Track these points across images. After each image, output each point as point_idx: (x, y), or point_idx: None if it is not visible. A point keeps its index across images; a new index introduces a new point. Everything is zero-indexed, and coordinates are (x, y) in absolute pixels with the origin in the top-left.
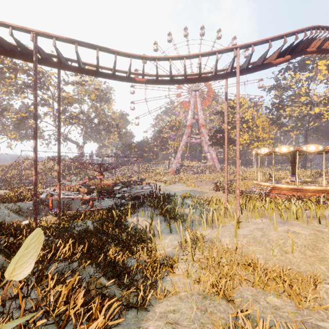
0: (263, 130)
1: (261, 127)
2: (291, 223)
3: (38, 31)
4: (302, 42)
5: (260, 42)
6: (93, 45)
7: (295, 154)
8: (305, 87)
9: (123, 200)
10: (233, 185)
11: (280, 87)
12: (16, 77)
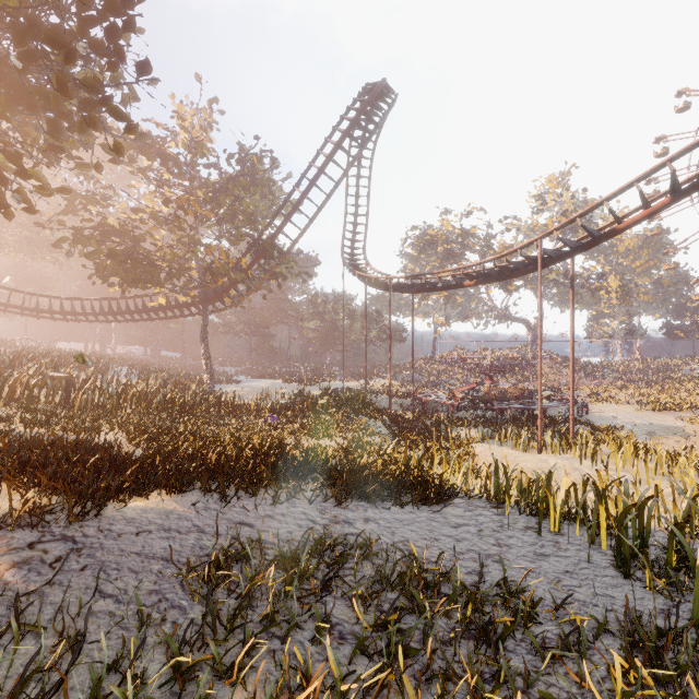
0: None
1: None
2: (568, 459)
3: (391, 277)
4: None
5: (564, 225)
6: (420, 275)
7: None
8: None
9: (471, 410)
10: None
11: None
12: (435, 253)
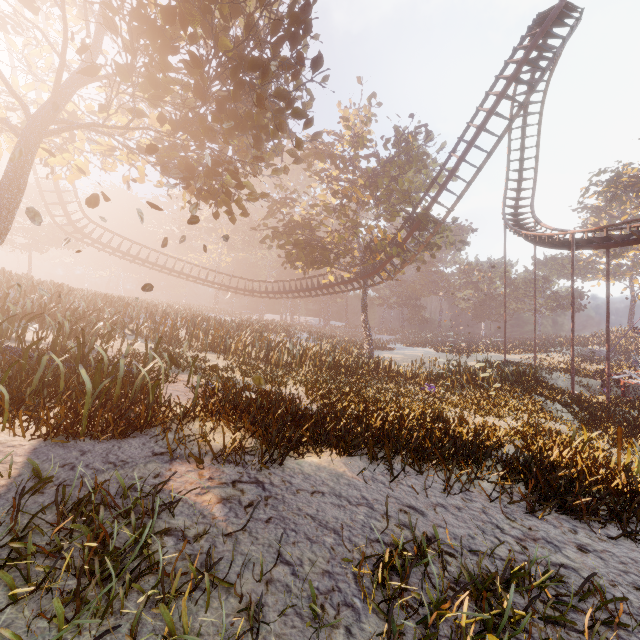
0: None
1: None
2: None
3: (573, 232)
4: None
5: None
6: (622, 223)
7: None
8: None
9: None
10: None
11: None
12: (636, 197)
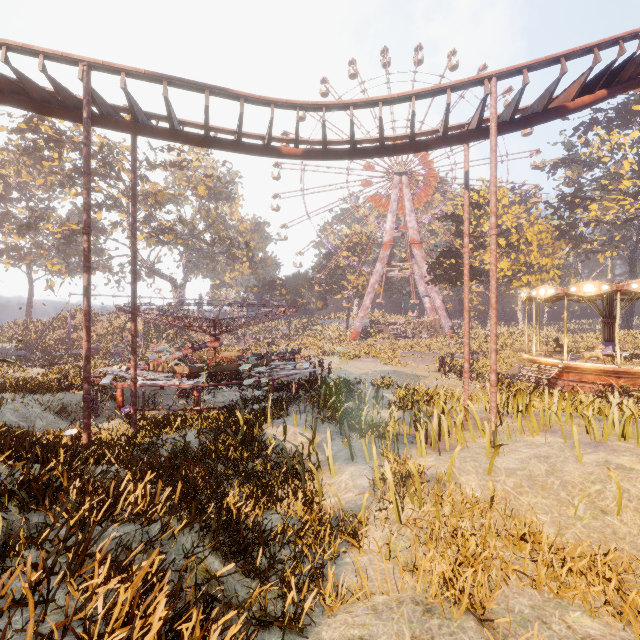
0: (542, 251)
1: (536, 244)
2: (613, 447)
3: (92, 61)
4: (631, 60)
5: (541, 64)
6: (198, 84)
7: (613, 300)
8: (630, 159)
9: (257, 391)
10: (479, 362)
11: (576, 162)
12: (60, 158)
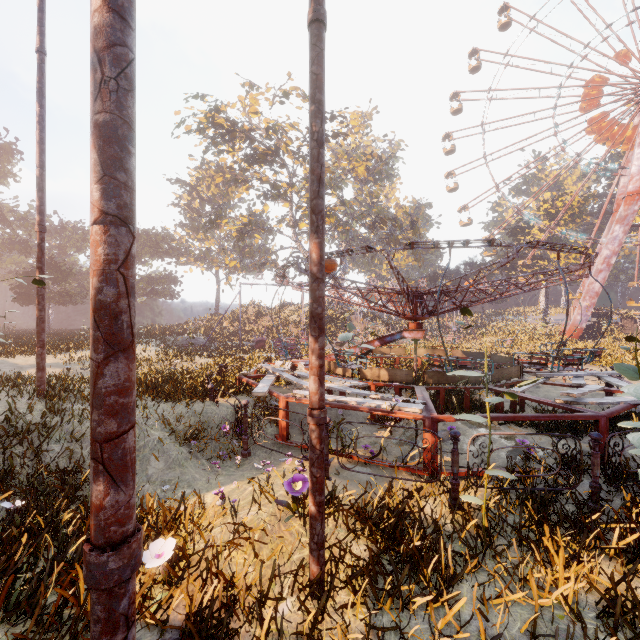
0: None
1: None
2: None
3: None
4: None
5: None
6: None
7: None
8: None
9: None
10: None
11: None
12: (233, 148)
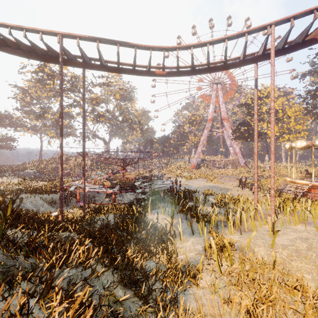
0: (296, 121)
1: (293, 117)
2: None
3: (63, 33)
4: None
5: (302, 14)
6: (114, 41)
7: None
8: None
9: (143, 196)
10: (261, 182)
11: (317, 72)
12: (53, 83)
